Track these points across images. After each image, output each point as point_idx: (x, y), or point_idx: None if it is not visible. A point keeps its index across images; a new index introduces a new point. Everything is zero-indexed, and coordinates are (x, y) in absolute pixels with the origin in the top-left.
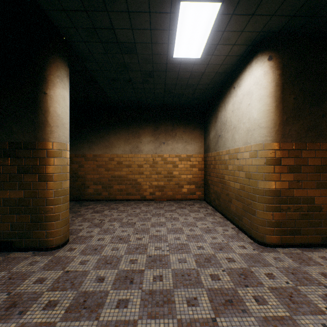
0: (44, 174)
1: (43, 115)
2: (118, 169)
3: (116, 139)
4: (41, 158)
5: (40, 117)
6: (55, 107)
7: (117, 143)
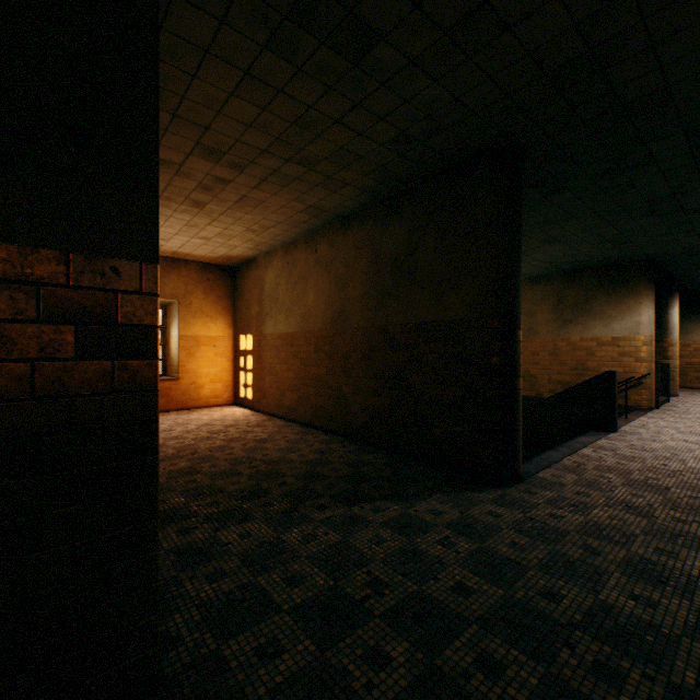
0: (665, 356)
1: (664, 324)
2: (694, 356)
3: (692, 325)
4: (663, 347)
5: (662, 326)
6: (672, 319)
7: (692, 329)
